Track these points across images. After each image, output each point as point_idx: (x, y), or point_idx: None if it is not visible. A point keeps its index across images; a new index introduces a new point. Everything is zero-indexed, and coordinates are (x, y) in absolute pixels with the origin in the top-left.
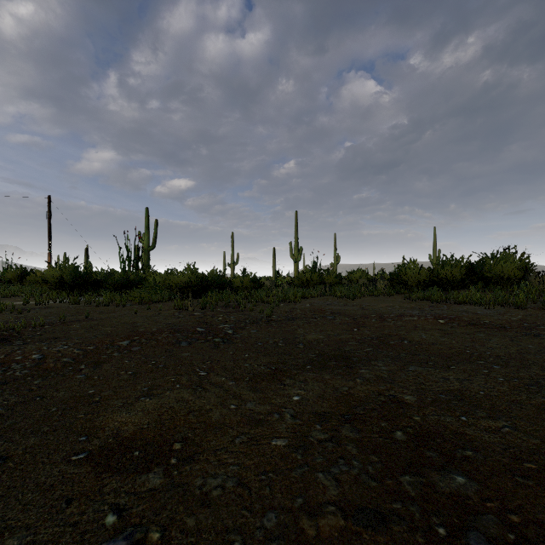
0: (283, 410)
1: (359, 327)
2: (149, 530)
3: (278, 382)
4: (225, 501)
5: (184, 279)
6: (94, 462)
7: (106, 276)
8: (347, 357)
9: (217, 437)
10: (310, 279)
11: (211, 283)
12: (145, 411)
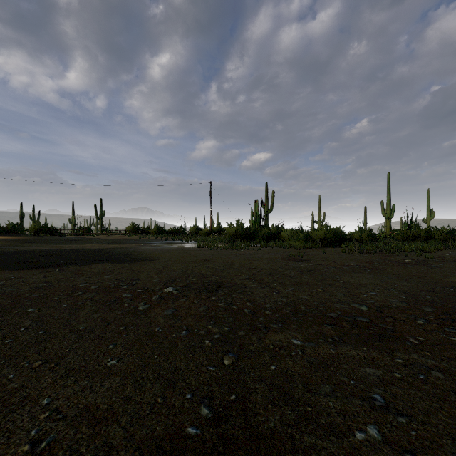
0: None
1: None
2: None
3: None
4: None
5: (321, 234)
6: None
7: (256, 231)
8: None
9: None
10: (416, 235)
11: (339, 236)
12: None
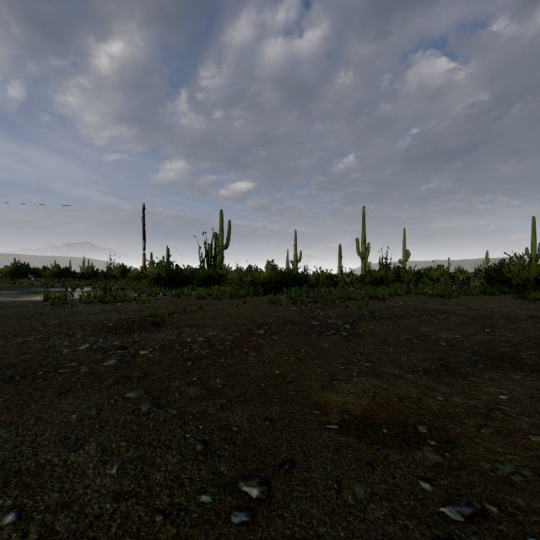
0: (502, 406)
1: (490, 328)
2: (481, 501)
3: (462, 379)
4: (536, 488)
5: (265, 276)
6: (353, 434)
7: (192, 273)
8: (515, 358)
9: (457, 425)
10: (384, 277)
11: (289, 279)
12: (353, 394)
